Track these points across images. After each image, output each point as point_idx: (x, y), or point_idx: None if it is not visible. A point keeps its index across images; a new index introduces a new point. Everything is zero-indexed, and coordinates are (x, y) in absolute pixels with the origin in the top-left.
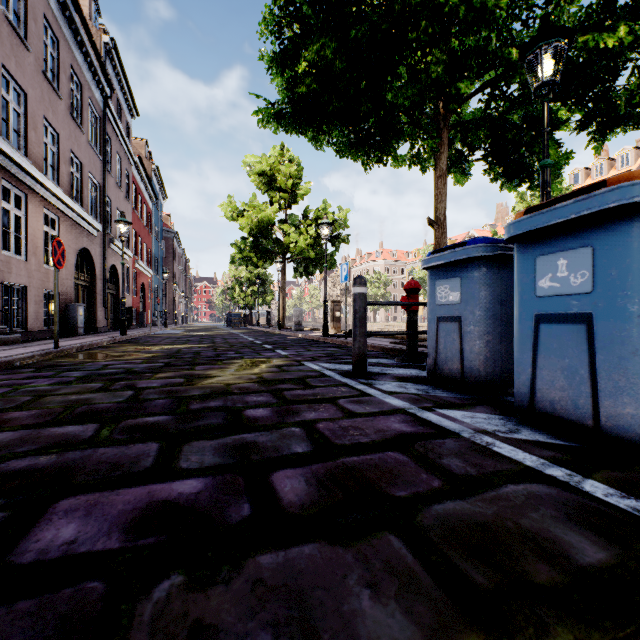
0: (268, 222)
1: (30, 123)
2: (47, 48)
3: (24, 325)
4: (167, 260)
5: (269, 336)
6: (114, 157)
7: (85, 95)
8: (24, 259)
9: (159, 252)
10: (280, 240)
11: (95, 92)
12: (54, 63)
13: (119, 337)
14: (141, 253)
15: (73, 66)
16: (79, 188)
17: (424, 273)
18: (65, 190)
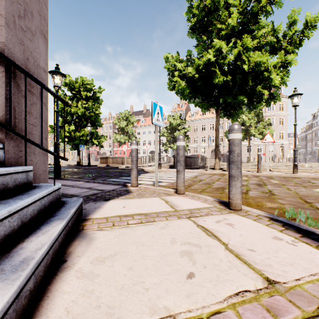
0: None
1: None
2: None
3: None
4: None
5: None
6: None
7: None
8: None
9: None
10: None
11: None
12: None
13: None
14: None
15: None
16: None
17: None
18: None
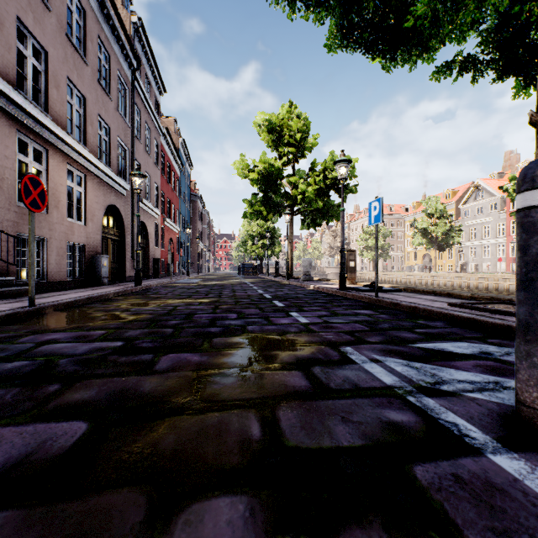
0: (277, 175)
1: (51, 81)
2: (72, 15)
3: (45, 276)
4: (193, 219)
5: (278, 287)
6: (143, 127)
7: (113, 66)
8: (45, 212)
9: (186, 212)
10: (288, 193)
11: (123, 65)
12: (80, 31)
13: (131, 288)
14: (169, 212)
15: (100, 37)
16: (107, 150)
17: (427, 223)
18: (91, 150)
